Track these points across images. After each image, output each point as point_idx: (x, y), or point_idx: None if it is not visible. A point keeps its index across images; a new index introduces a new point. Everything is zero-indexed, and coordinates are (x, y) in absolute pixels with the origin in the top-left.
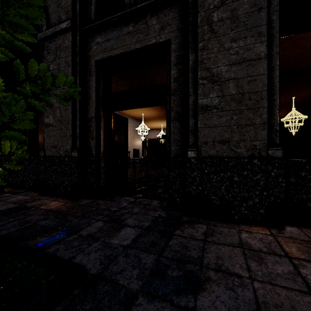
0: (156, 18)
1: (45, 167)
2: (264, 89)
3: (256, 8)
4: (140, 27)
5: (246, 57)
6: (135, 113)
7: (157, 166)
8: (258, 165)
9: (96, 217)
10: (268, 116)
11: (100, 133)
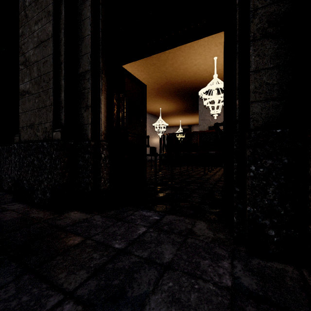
0: None
1: (20, 158)
2: None
3: None
4: None
5: None
6: (152, 107)
7: (177, 165)
8: None
9: (66, 280)
10: None
11: (99, 99)
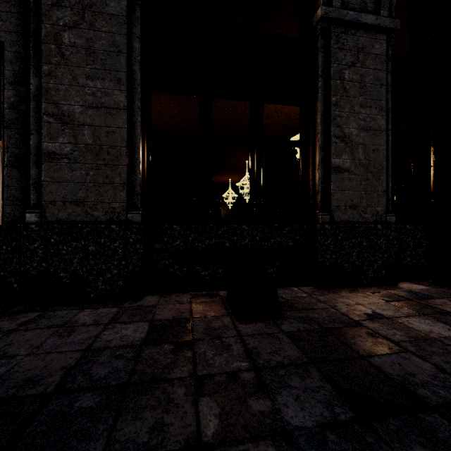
0: None
1: None
2: (123, 144)
3: (115, 49)
4: None
5: (104, 103)
6: None
7: None
8: (117, 231)
9: None
10: (130, 176)
11: None
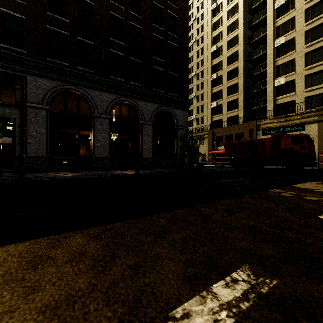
0: (9, 109)
1: None
2: (46, 141)
3: (44, 121)
4: (0, 109)
5: (41, 132)
6: None
7: None
8: (44, 158)
9: None
10: (47, 147)
11: None
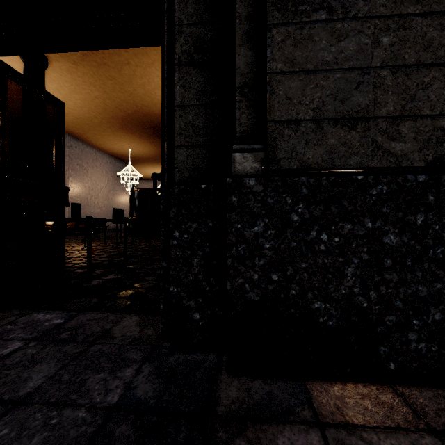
0: None
1: None
2: None
3: None
4: None
5: None
6: (116, 147)
7: (153, 236)
8: None
9: None
10: None
11: None
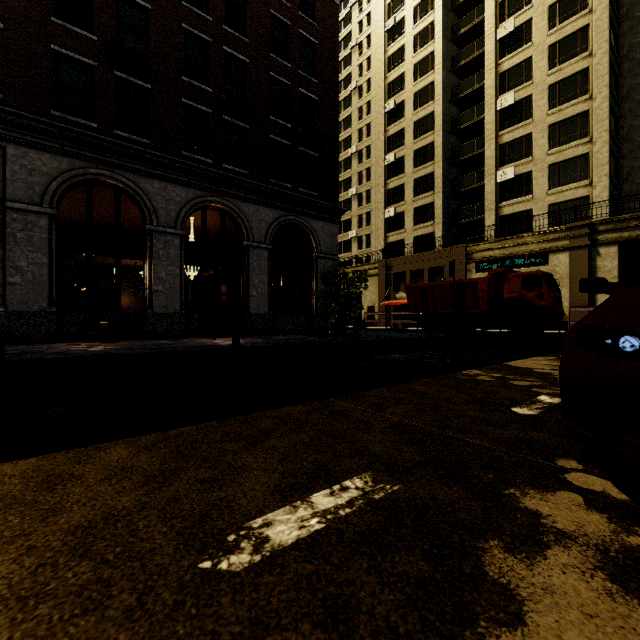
0: None
1: None
2: (48, 280)
3: (44, 240)
4: None
5: (38, 262)
6: None
7: None
8: (45, 315)
9: None
10: (51, 292)
11: None
